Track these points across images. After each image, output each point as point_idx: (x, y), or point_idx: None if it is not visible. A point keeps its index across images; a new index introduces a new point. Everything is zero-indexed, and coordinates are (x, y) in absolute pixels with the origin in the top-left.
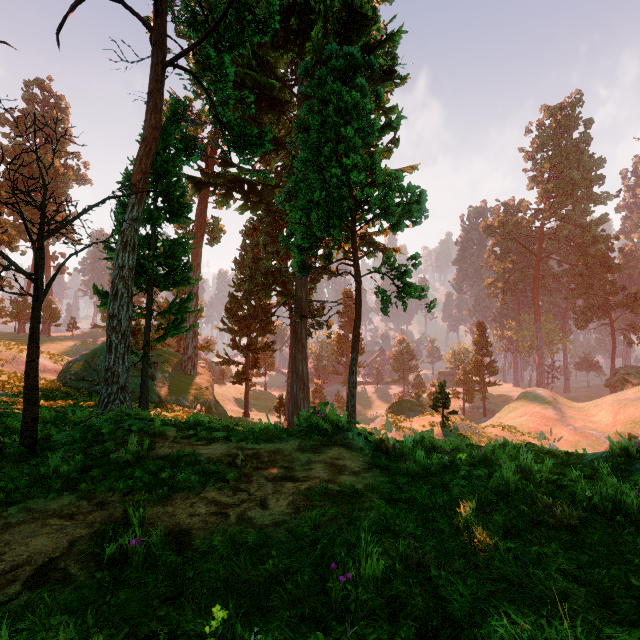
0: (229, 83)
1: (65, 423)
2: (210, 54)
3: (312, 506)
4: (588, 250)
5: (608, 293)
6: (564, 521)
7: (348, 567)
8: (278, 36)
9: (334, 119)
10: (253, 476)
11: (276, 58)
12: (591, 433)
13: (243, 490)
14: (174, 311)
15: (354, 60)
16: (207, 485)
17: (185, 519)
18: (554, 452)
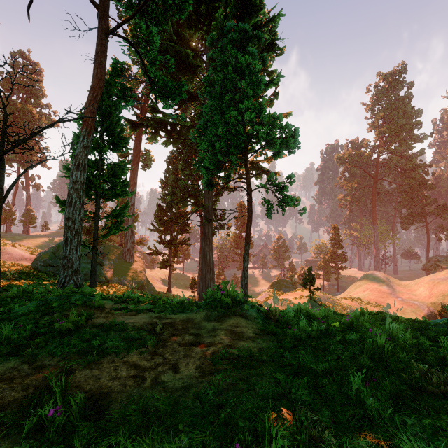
0: (155, 48)
1: (30, 298)
2: (141, 26)
3: (216, 370)
4: (410, 174)
5: (424, 204)
6: (441, 388)
7: (251, 444)
8: (192, 19)
9: (232, 75)
10: (168, 342)
11: (190, 35)
12: (414, 303)
13: (159, 354)
14: (115, 215)
15: (247, 34)
16: (130, 350)
17: (107, 382)
18: (400, 319)
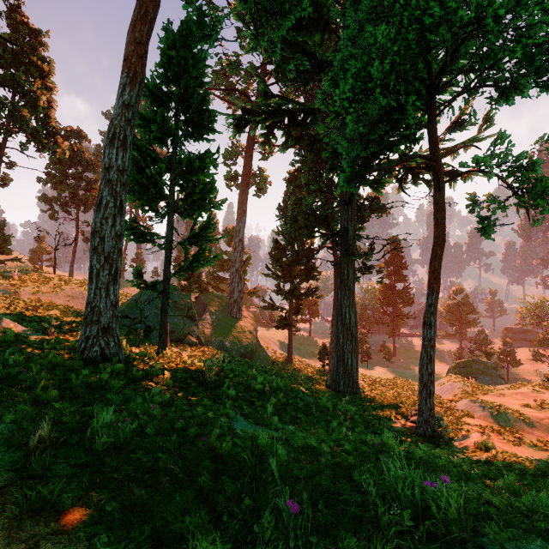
0: None
1: None
2: None
3: None
4: None
5: None
6: None
7: None
8: None
9: None
10: None
11: None
12: None
13: None
14: (194, 239)
15: None
16: None
17: None
18: None
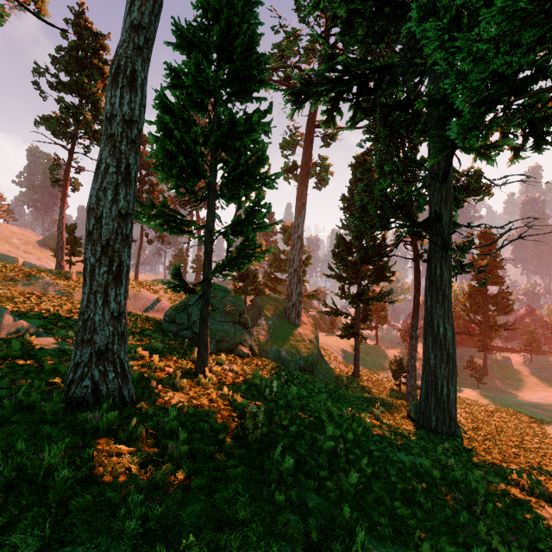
0: None
1: None
2: None
3: None
4: None
5: None
6: None
7: None
8: None
9: None
10: None
11: None
12: None
13: None
14: (239, 227)
15: None
16: None
17: None
18: None
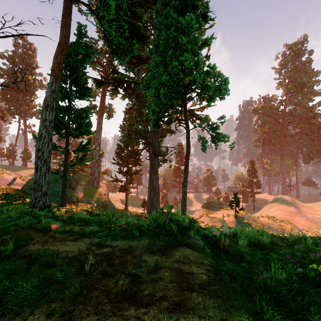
0: (111, 11)
1: None
2: None
3: None
4: (311, 121)
5: None
6: None
7: None
8: (142, 1)
9: (174, 34)
10: (95, 289)
11: (141, 14)
12: (317, 221)
13: (73, 320)
14: (81, 149)
15: (185, 3)
16: (33, 310)
17: None
18: None
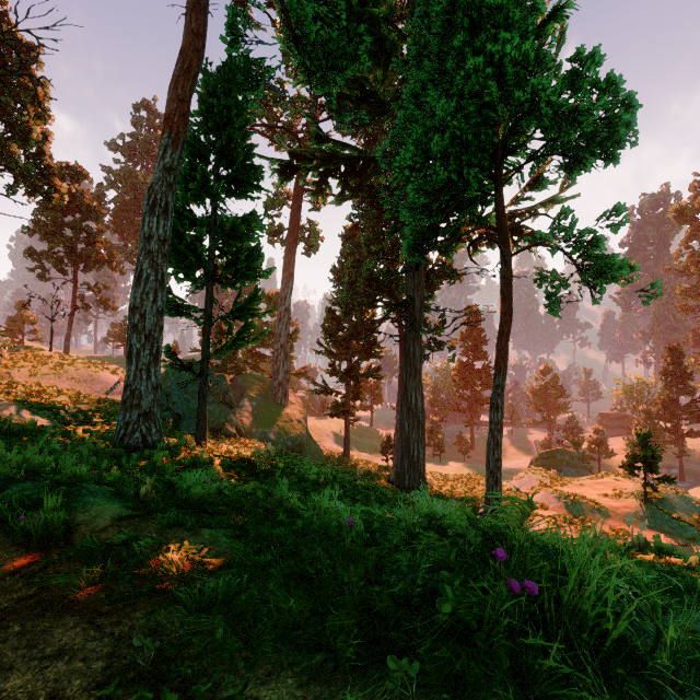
0: None
1: None
2: None
3: None
4: None
5: None
6: None
7: None
8: None
9: None
10: None
11: None
12: None
13: None
14: (238, 313)
15: None
16: None
17: None
18: None
